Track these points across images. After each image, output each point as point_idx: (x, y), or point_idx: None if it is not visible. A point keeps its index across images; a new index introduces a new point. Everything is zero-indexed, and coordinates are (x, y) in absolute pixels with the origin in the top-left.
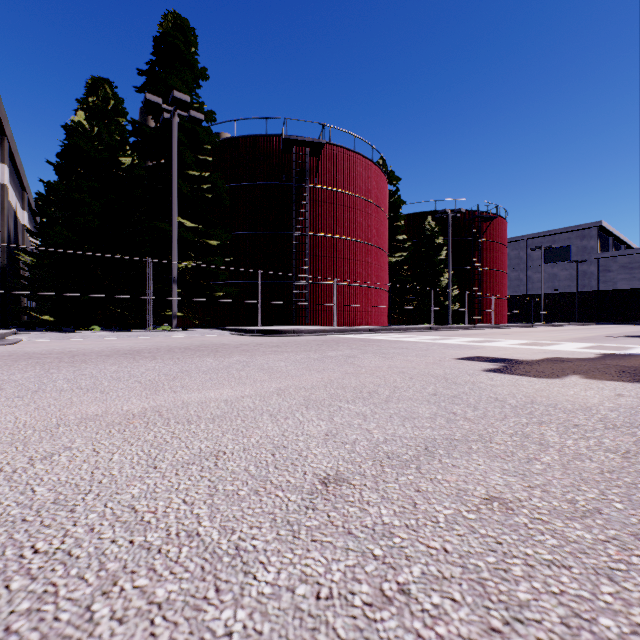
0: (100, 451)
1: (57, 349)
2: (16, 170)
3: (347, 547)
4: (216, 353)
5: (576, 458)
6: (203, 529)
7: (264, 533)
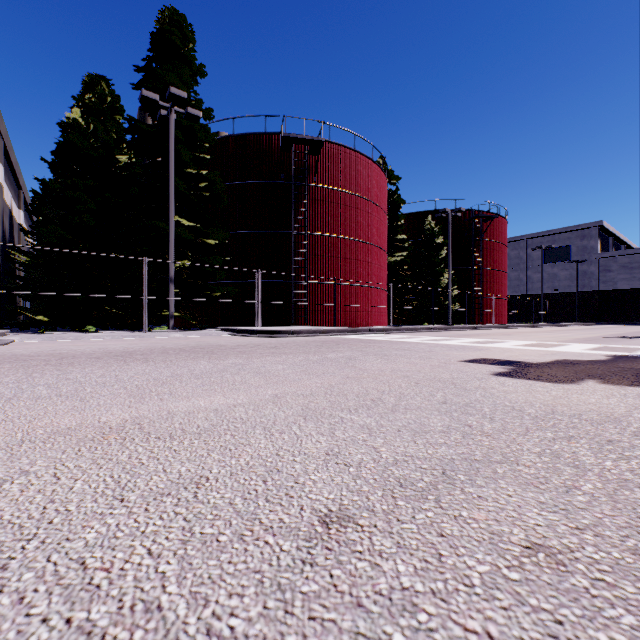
0: (61, 477)
1: (47, 351)
2: (11, 168)
3: (357, 630)
4: (211, 355)
5: (622, 486)
6: (167, 598)
7: (246, 605)
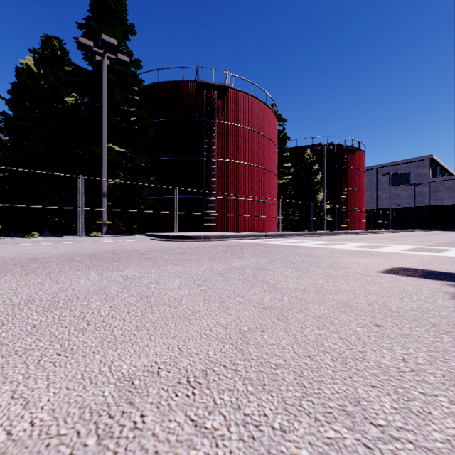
0: None
1: None
2: None
3: None
4: (113, 263)
5: None
6: None
7: None
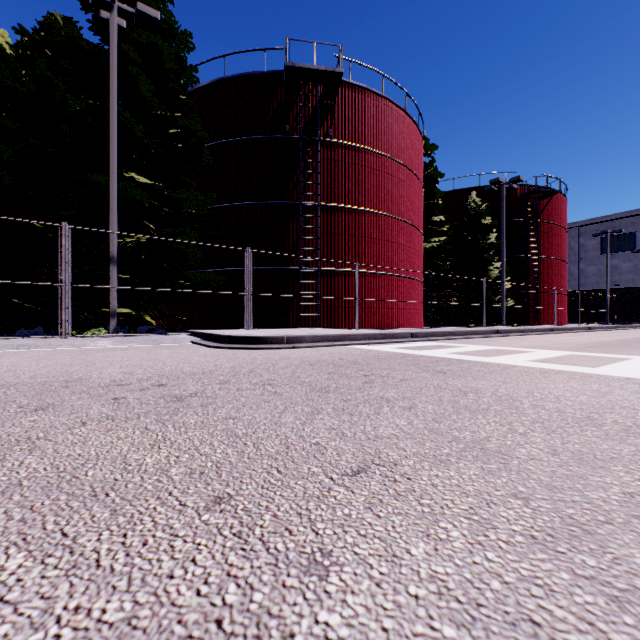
0: None
1: None
2: None
3: None
4: None
5: None
6: None
7: None
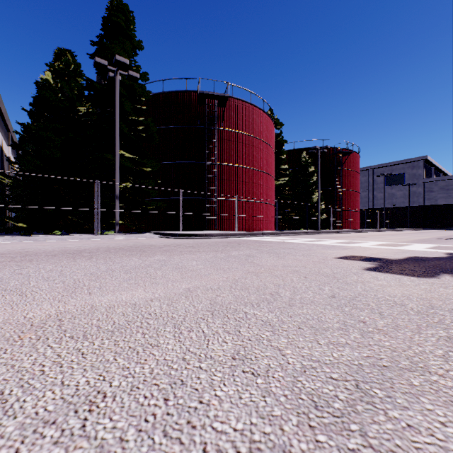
0: None
1: (18, 249)
2: (2, 116)
3: None
4: (142, 253)
5: None
6: None
7: None
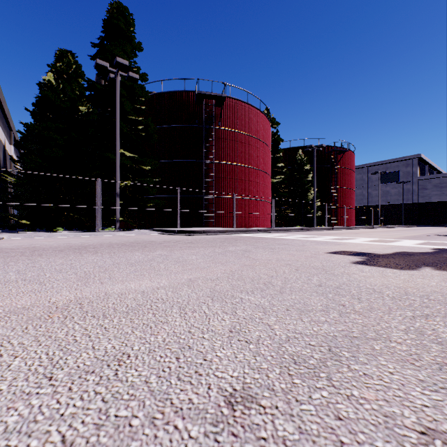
0: (4, 354)
1: (25, 245)
2: (5, 116)
3: None
4: (144, 248)
5: None
6: None
7: None
